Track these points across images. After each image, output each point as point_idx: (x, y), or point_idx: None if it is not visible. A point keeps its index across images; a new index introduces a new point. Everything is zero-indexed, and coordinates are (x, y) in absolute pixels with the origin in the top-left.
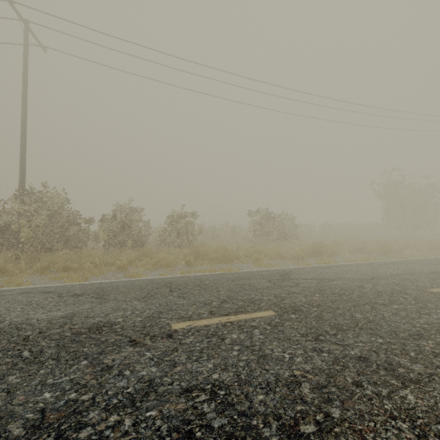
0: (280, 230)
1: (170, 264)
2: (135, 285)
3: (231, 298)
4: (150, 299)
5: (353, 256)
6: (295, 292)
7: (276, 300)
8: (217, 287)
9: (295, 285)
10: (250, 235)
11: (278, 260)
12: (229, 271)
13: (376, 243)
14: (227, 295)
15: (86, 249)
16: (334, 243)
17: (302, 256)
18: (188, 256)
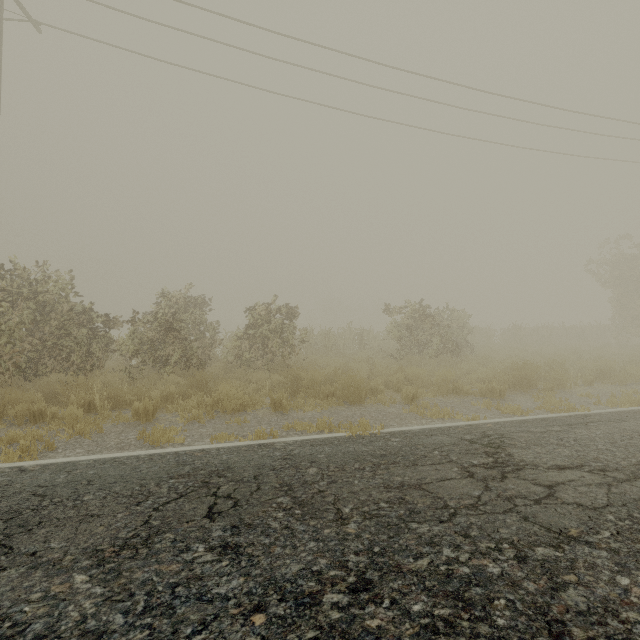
0: (444, 338)
1: (243, 406)
2: (132, 481)
3: (382, 566)
4: (135, 560)
5: (597, 390)
6: (572, 534)
7: (535, 588)
8: (337, 495)
9: (550, 496)
10: (388, 345)
11: (453, 398)
12: (361, 433)
13: (626, 361)
14: (369, 543)
15: (95, 373)
16: (551, 362)
17: (501, 389)
18: (280, 386)
